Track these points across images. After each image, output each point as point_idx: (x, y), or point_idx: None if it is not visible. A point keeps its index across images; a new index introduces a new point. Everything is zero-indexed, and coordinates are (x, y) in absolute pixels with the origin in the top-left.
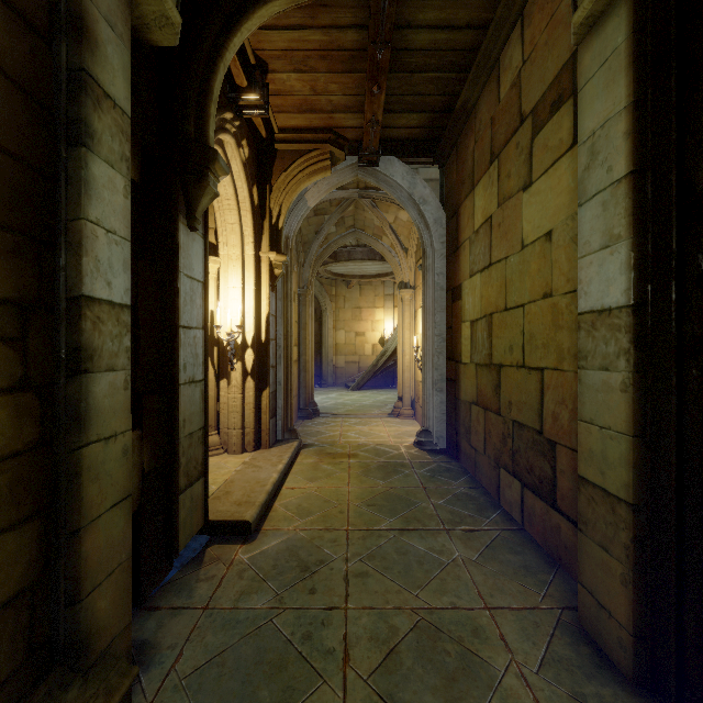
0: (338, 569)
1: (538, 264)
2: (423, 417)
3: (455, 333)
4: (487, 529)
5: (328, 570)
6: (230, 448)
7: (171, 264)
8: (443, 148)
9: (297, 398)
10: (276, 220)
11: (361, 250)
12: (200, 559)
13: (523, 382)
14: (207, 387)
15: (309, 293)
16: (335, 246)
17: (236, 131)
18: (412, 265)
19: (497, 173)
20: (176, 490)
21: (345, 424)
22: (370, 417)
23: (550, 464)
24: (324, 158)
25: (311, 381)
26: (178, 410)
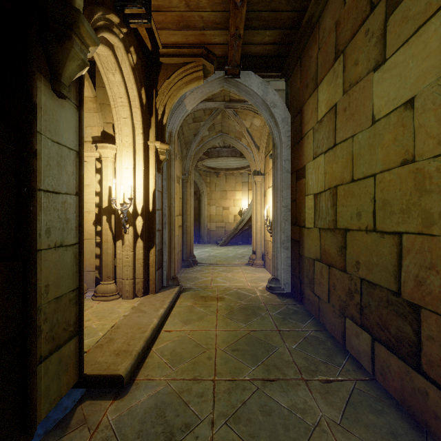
0: (203, 438)
1: (395, 133)
2: (273, 269)
3: (299, 204)
4: (342, 380)
5: (193, 439)
6: (123, 294)
7: (26, 123)
8: (289, 63)
9: (181, 252)
10: (161, 117)
11: (227, 150)
12: (67, 422)
13: (374, 245)
14: (81, 250)
15: (189, 178)
16: (208, 145)
17: (124, 37)
18: (262, 158)
19: (342, 65)
20: (31, 361)
21: (215, 271)
22: (233, 266)
23: (412, 326)
24: (198, 70)
25: (191, 240)
26: (35, 277)
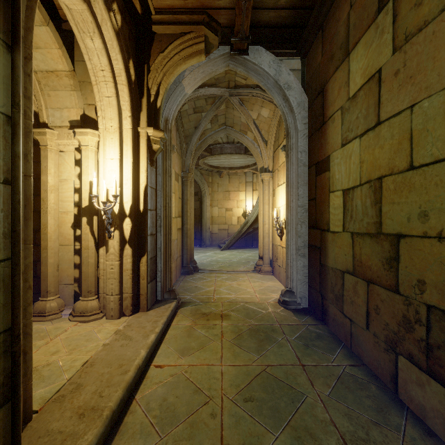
0: None
1: None
2: (287, 279)
3: (320, 203)
4: None
5: None
6: (107, 313)
7: None
8: (307, 36)
9: (180, 258)
10: (154, 98)
11: (230, 147)
12: None
13: None
14: (15, 269)
15: (190, 176)
16: (210, 140)
17: None
18: (270, 154)
19: (391, 15)
20: None
21: (218, 279)
22: (238, 273)
23: None
24: (198, 41)
25: (192, 245)
26: None
